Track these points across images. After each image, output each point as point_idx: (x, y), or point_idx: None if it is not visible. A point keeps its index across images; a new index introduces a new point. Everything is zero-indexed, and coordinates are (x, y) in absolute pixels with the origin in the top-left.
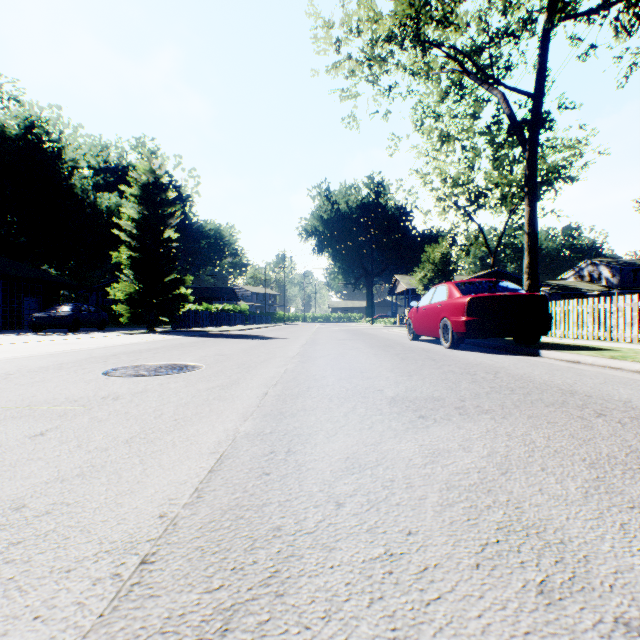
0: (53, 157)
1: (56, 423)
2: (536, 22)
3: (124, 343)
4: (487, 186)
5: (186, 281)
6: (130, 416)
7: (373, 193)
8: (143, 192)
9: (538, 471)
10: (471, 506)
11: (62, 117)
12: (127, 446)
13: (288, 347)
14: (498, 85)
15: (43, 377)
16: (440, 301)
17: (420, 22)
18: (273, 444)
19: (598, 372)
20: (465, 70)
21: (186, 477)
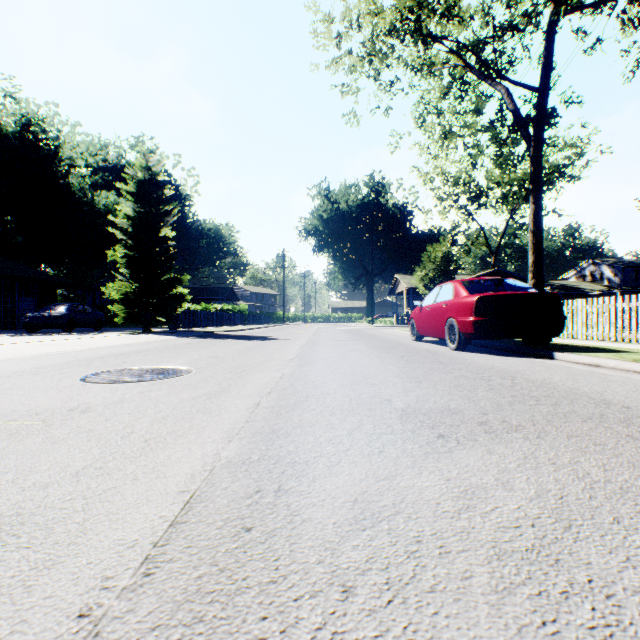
0: (50, 155)
1: (0, 445)
2: (541, 15)
3: (115, 344)
4: (488, 185)
5: (183, 280)
6: (93, 435)
7: (373, 192)
8: (139, 189)
9: (612, 524)
10: (540, 593)
11: (59, 115)
12: (74, 481)
13: (286, 348)
14: (502, 79)
15: (13, 383)
16: (445, 300)
17: (422, 14)
18: (260, 478)
19: (624, 377)
20: (468, 65)
21: (137, 535)
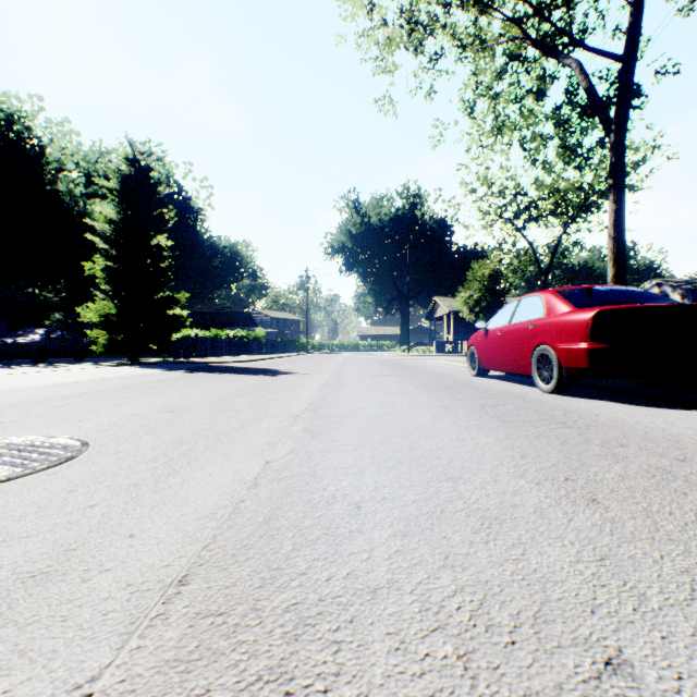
0: (33, 156)
1: None
2: None
3: (56, 382)
4: (539, 195)
5: (180, 300)
6: None
7: (408, 204)
8: (124, 186)
9: None
10: None
11: (45, 110)
12: None
13: (298, 390)
14: (577, 46)
15: None
16: (531, 319)
17: None
18: None
19: None
20: (529, 36)
21: None
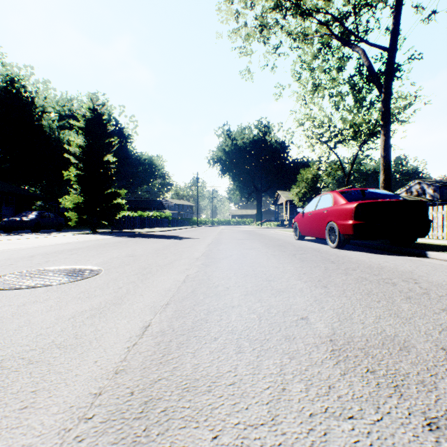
0: (27, 104)
1: None
2: None
3: (58, 243)
4: (343, 127)
5: (121, 194)
6: None
7: (261, 132)
8: (87, 125)
9: None
10: None
11: (34, 75)
12: None
13: (195, 247)
14: (361, 42)
15: None
16: (326, 207)
17: None
18: None
19: None
20: (333, 33)
21: None
